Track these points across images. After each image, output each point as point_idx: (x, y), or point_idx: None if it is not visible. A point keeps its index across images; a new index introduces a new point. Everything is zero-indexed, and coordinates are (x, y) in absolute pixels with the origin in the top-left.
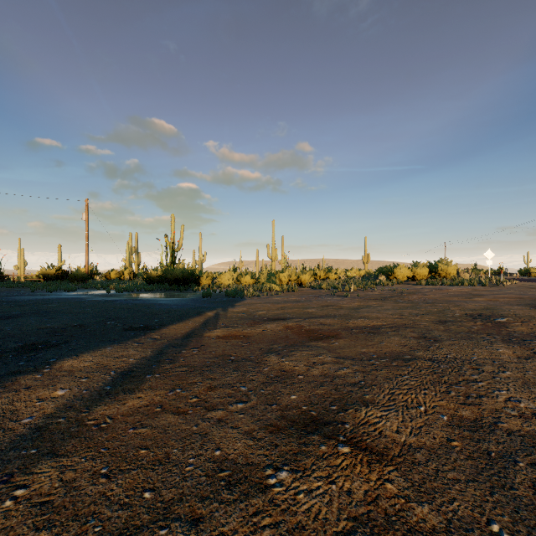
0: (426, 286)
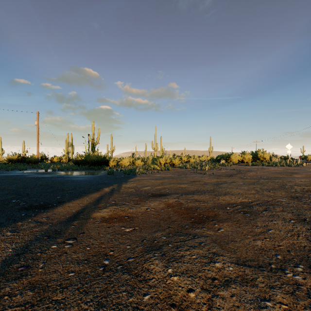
0: (253, 166)
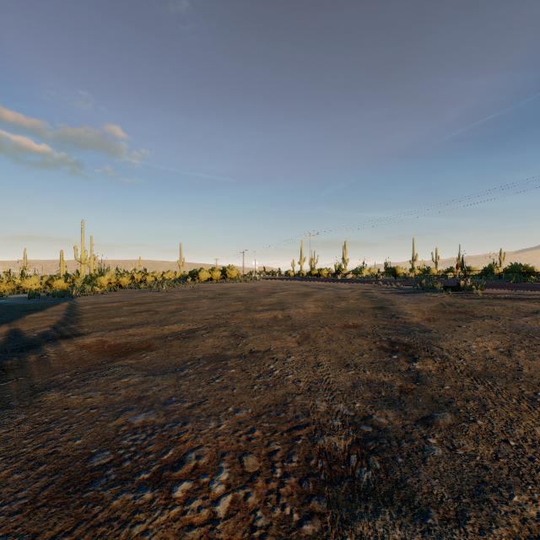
0: (216, 284)
